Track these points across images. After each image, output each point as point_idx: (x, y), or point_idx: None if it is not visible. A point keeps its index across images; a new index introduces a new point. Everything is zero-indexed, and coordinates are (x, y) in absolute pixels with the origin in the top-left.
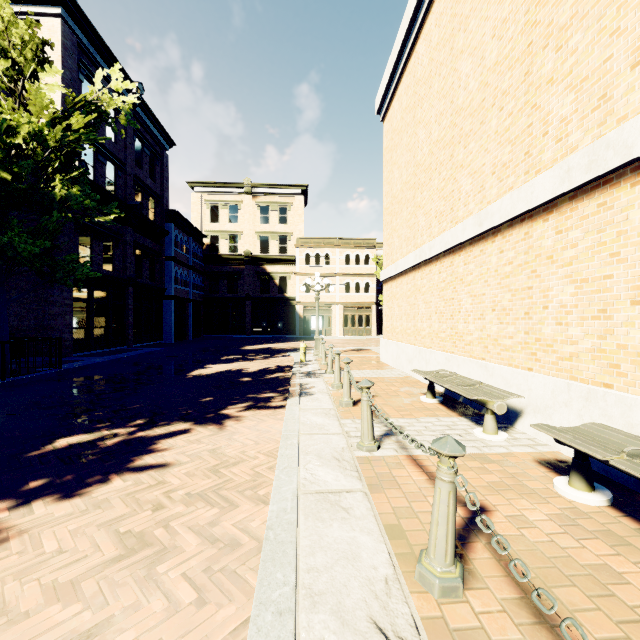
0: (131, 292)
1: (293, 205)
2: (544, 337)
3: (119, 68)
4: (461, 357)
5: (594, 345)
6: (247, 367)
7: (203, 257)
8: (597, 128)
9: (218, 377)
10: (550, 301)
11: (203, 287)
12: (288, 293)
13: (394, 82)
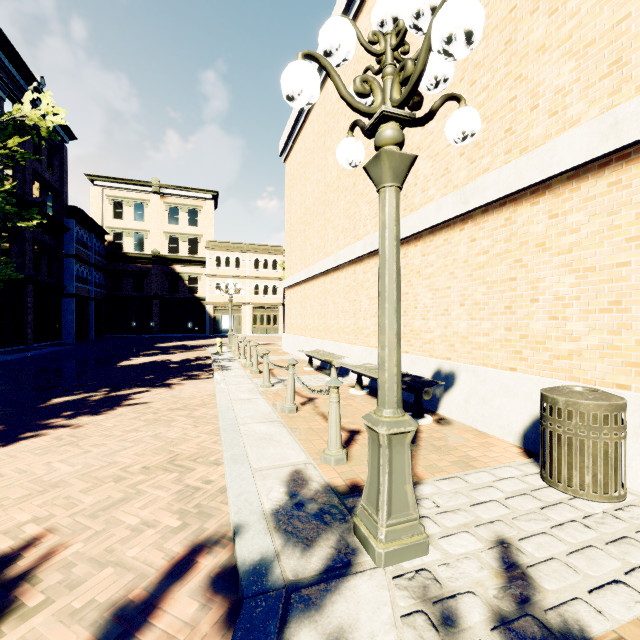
0: (30, 290)
1: (204, 209)
2: (360, 326)
3: (20, 62)
4: (328, 341)
5: (374, 329)
6: (170, 358)
7: (105, 254)
8: (375, 227)
9: (148, 365)
10: (362, 308)
11: (104, 285)
12: (198, 293)
13: (292, 139)
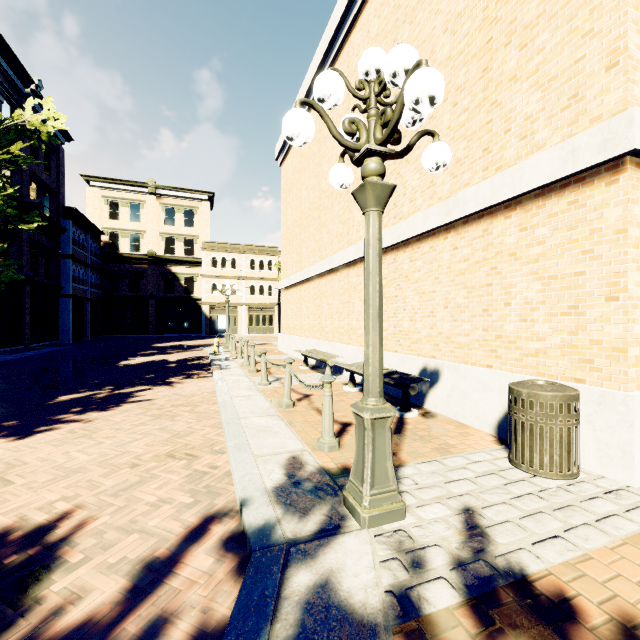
0: (28, 291)
1: (199, 210)
2: (353, 327)
3: (18, 65)
4: (323, 341)
5: None
6: (168, 358)
7: (100, 254)
8: None
9: (147, 365)
10: (355, 309)
11: (100, 285)
12: (194, 294)
13: (288, 144)
